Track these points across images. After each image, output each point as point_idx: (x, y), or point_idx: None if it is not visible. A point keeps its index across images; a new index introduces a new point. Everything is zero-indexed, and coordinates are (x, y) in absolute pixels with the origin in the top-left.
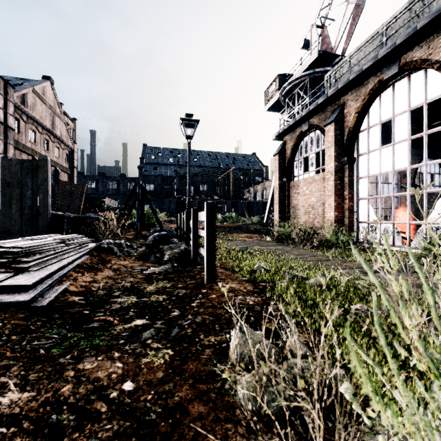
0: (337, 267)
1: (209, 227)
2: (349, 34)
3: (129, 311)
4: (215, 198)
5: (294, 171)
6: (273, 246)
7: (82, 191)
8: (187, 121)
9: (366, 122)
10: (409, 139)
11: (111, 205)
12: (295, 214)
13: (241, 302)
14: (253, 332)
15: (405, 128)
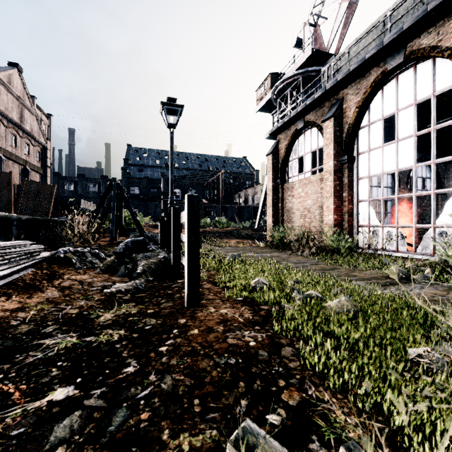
0: (347, 278)
1: (190, 229)
2: (342, 33)
3: (53, 367)
4: (204, 202)
5: (288, 172)
6: (268, 253)
7: (51, 191)
8: (168, 106)
9: (367, 118)
10: (415, 135)
11: (88, 208)
12: (289, 218)
13: (237, 342)
14: (272, 451)
15: (410, 123)
